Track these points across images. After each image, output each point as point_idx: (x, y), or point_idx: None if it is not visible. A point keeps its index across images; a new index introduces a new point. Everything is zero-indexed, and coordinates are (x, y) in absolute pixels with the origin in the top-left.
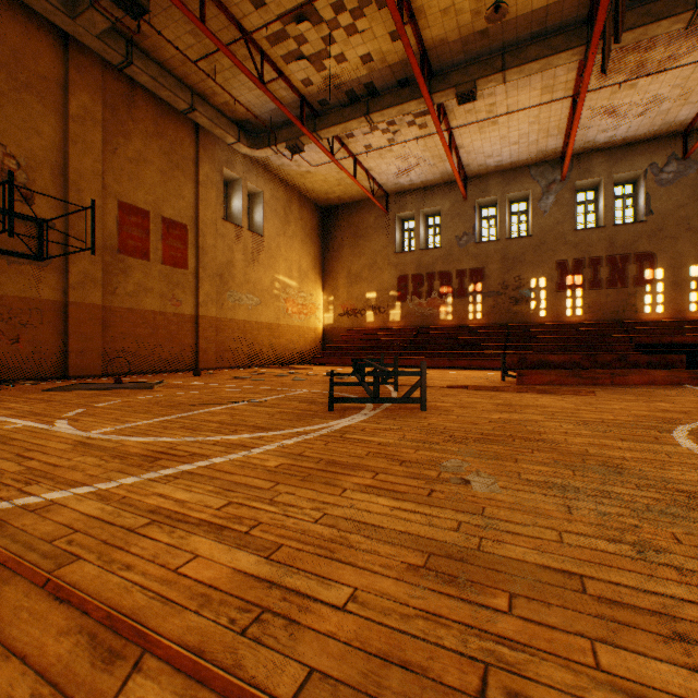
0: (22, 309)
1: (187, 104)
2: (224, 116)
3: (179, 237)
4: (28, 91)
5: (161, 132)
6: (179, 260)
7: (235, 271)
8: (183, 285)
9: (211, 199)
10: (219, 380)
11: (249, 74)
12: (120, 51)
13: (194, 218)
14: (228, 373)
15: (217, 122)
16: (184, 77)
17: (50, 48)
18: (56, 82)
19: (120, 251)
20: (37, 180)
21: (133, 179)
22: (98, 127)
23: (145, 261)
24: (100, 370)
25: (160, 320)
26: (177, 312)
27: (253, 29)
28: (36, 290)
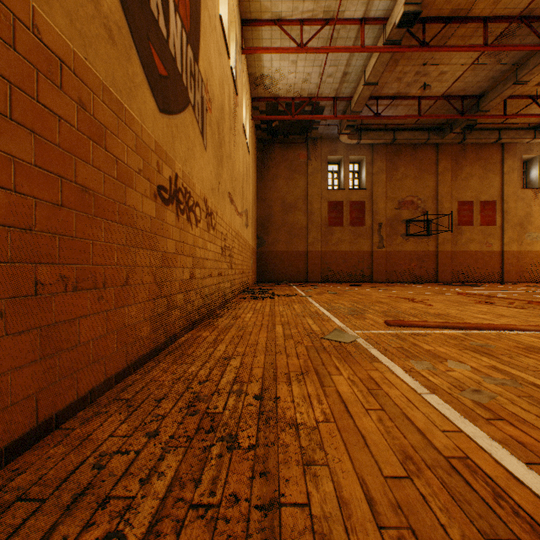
0: (421, 255)
1: (494, 139)
2: (521, 129)
3: (489, 209)
4: (423, 172)
5: (479, 157)
6: (489, 221)
7: (531, 219)
8: (492, 234)
9: (511, 179)
10: (514, 286)
11: (535, 117)
12: (459, 138)
13: (499, 195)
14: (523, 284)
15: (515, 137)
16: (493, 126)
17: (430, 150)
18: (432, 163)
19: (458, 224)
20: (426, 205)
21: (464, 188)
22: (448, 172)
23: (470, 226)
24: (449, 279)
25: (478, 255)
26: (488, 250)
27: (538, 93)
28: (426, 248)
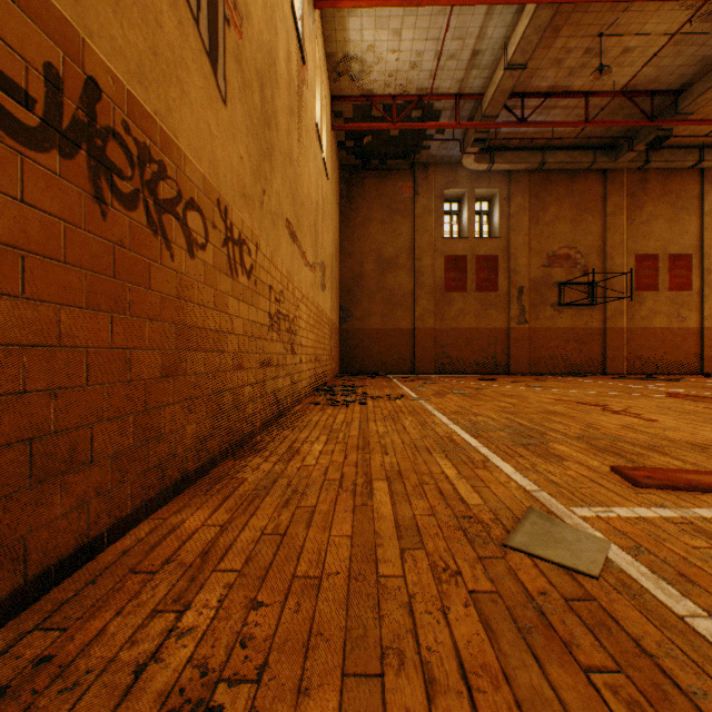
0: (582, 334)
1: (692, 162)
2: None
3: (682, 266)
4: (585, 212)
5: (666, 190)
6: (682, 284)
7: None
8: (686, 304)
9: None
10: None
11: None
12: (640, 160)
13: (697, 246)
14: None
15: None
16: (690, 143)
17: (595, 181)
18: (598, 198)
19: (635, 289)
20: (589, 260)
21: (644, 235)
22: (621, 212)
23: (653, 292)
24: (623, 370)
25: (665, 334)
26: (680, 327)
27: None
28: (588, 323)
